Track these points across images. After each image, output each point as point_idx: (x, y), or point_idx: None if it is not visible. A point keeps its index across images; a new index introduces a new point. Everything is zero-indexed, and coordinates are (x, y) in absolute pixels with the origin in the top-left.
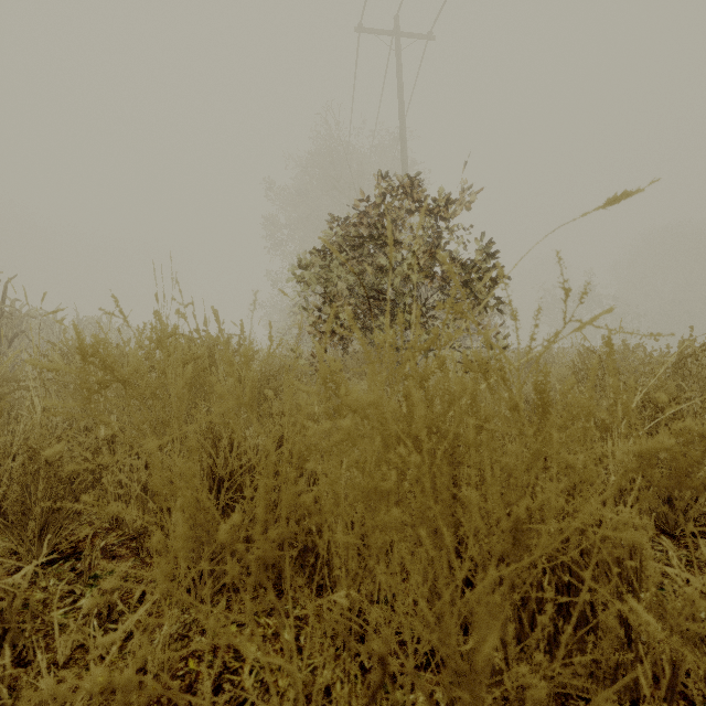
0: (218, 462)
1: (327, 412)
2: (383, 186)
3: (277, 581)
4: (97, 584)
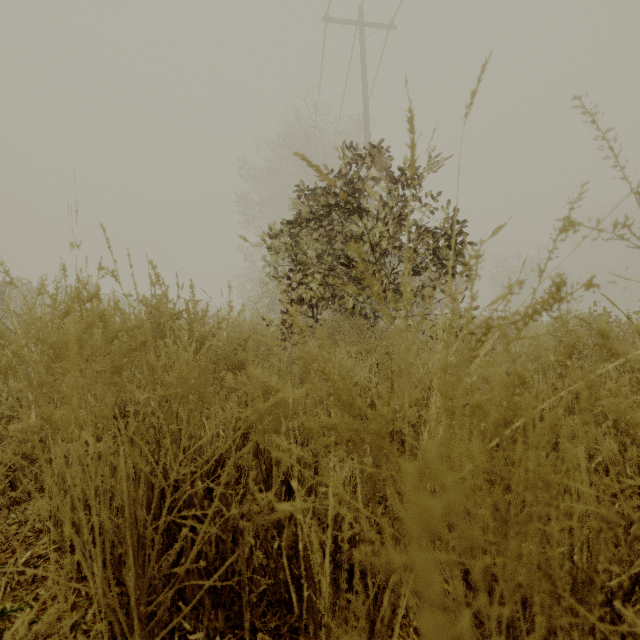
0: (159, 469)
1: (311, 426)
2: (352, 156)
3: (238, 623)
4: (0, 627)
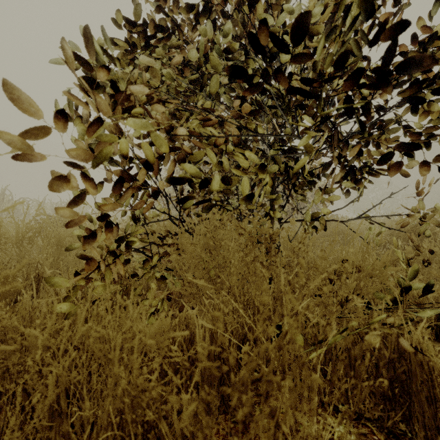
0: None
1: None
2: None
3: None
4: None
